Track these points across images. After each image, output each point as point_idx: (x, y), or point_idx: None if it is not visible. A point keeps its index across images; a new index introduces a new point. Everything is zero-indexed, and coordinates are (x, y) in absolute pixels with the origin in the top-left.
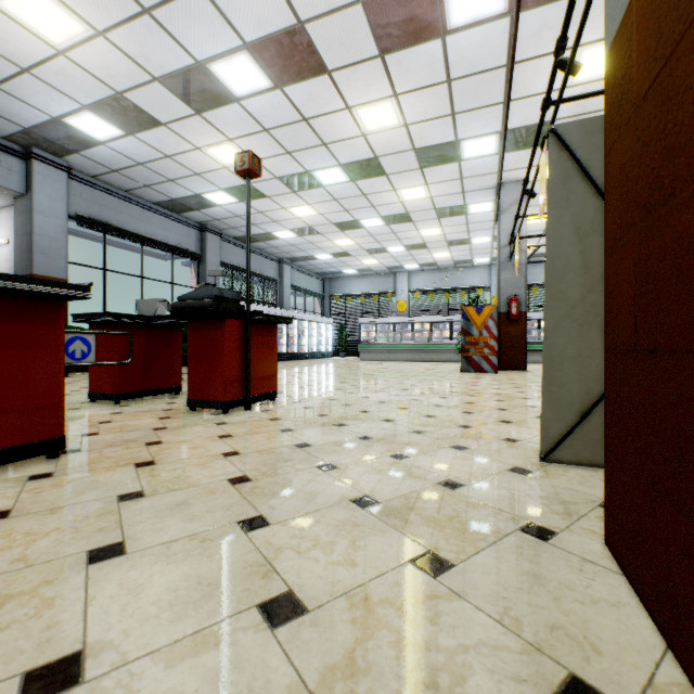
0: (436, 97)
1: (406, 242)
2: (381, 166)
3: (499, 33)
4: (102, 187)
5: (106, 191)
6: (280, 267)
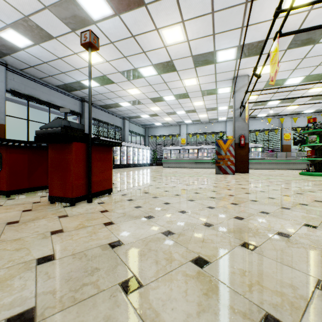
0: (205, 23)
1: (185, 109)
2: (174, 66)
3: None
4: (26, 75)
5: (28, 78)
6: (123, 121)
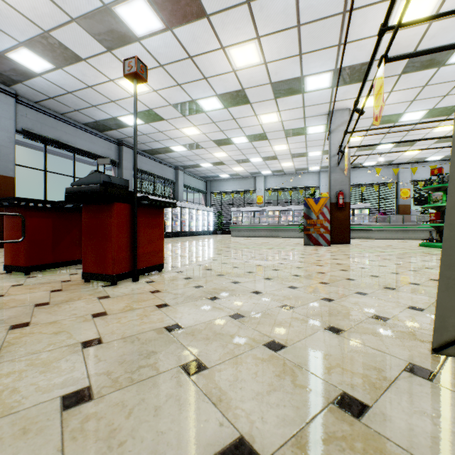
0: (288, 39)
1: (263, 155)
2: (246, 96)
3: None
4: (43, 110)
5: (46, 113)
6: (176, 172)
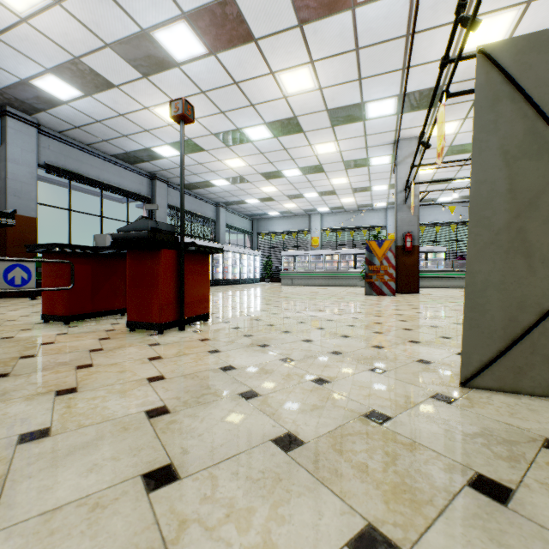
0: (346, 63)
1: (319, 189)
2: (299, 124)
3: (401, 5)
4: (67, 141)
5: (71, 144)
6: (217, 209)
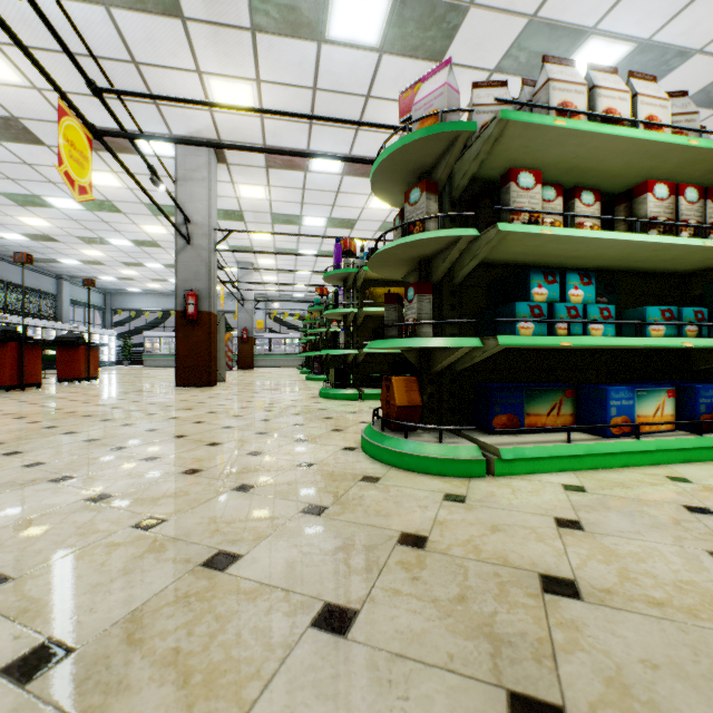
0: None
1: None
2: (159, 244)
3: None
4: None
5: None
6: (59, 282)
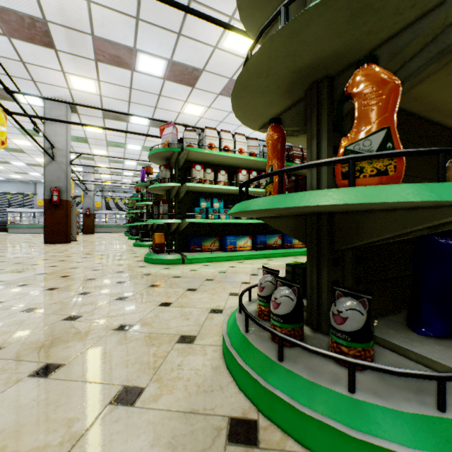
0: None
1: (41, 172)
2: (24, 151)
3: None
4: None
5: None
6: None
